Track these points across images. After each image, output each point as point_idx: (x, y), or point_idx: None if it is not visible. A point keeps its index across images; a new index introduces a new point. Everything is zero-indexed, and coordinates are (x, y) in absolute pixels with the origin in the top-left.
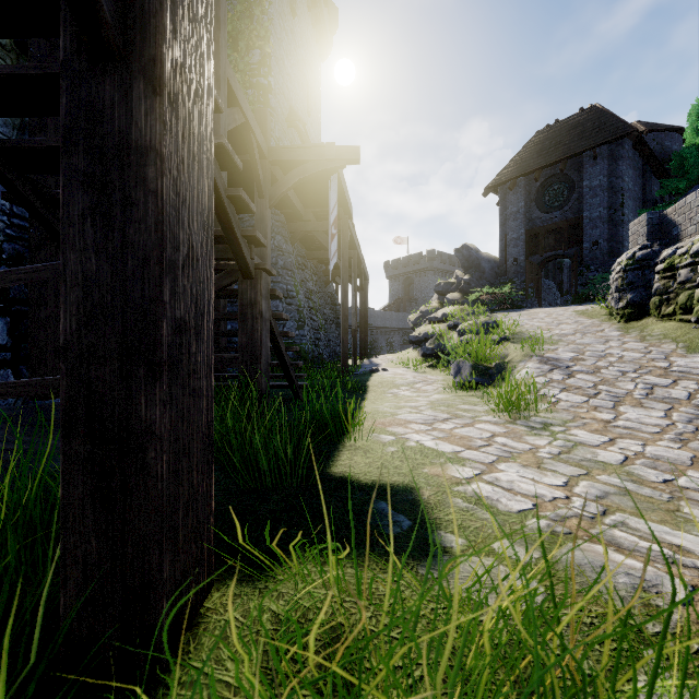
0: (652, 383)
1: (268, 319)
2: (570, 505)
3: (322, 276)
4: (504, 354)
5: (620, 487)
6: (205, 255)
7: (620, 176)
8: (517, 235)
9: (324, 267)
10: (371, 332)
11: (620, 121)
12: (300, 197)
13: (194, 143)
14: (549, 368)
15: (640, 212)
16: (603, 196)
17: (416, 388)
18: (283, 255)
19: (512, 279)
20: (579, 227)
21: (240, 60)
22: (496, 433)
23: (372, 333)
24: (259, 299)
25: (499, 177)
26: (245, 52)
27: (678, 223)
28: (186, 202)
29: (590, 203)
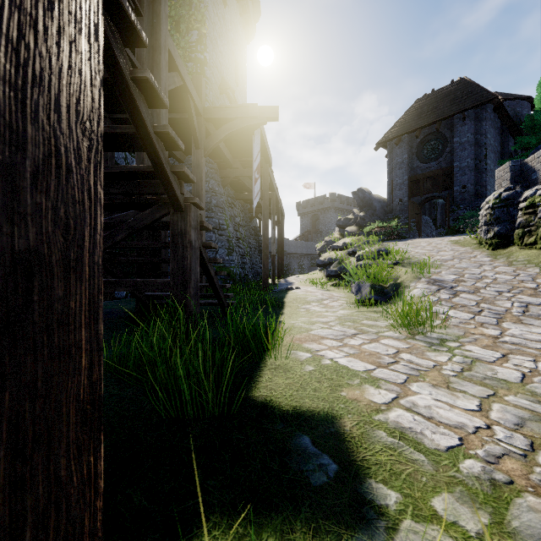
0: (526, 302)
1: (197, 248)
2: (495, 437)
3: (248, 213)
4: (396, 276)
5: (532, 410)
6: (86, 167)
7: (484, 134)
8: (401, 180)
9: (249, 205)
10: (286, 257)
11: (484, 90)
12: (230, 148)
13: (62, 11)
14: (437, 288)
15: (499, 162)
16: (470, 149)
17: (324, 304)
18: (216, 195)
19: (398, 215)
20: (451, 174)
21: (182, 39)
22: (400, 348)
23: (287, 258)
24: (188, 230)
25: (387, 135)
26: (185, 33)
27: (537, 169)
28: (41, 85)
29: (460, 155)
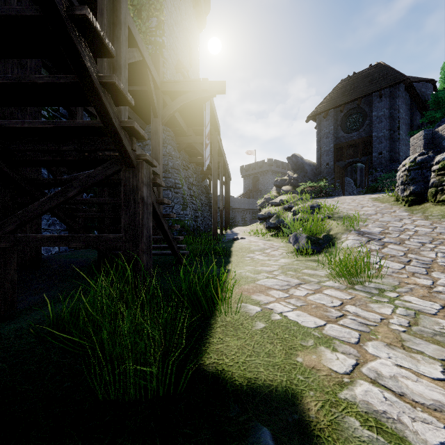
0: None
1: (149, 203)
2: None
3: (200, 175)
4: (329, 228)
5: None
6: None
7: (397, 109)
8: (328, 148)
9: (201, 168)
10: (232, 211)
11: (397, 72)
12: (184, 119)
13: None
14: (366, 240)
15: (409, 133)
16: (386, 122)
17: (266, 253)
18: (172, 158)
19: (325, 177)
20: (370, 143)
21: (143, 25)
22: (344, 300)
23: (232, 212)
24: (140, 186)
25: (317, 110)
26: (146, 19)
27: None
28: None
29: (377, 127)
